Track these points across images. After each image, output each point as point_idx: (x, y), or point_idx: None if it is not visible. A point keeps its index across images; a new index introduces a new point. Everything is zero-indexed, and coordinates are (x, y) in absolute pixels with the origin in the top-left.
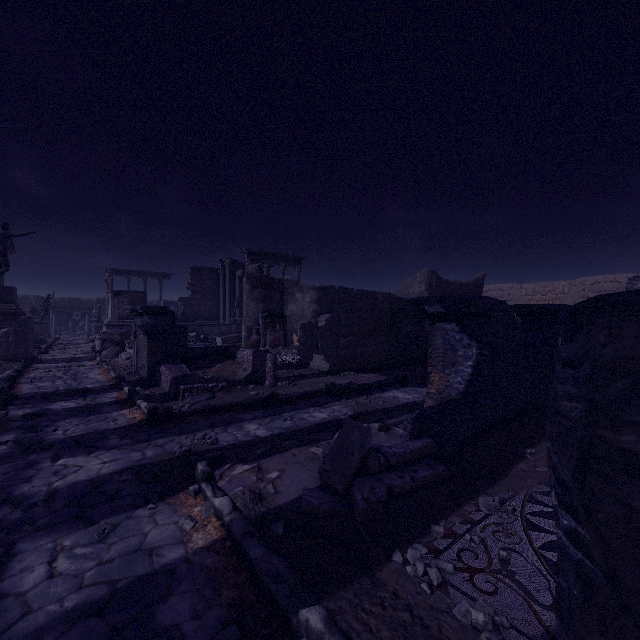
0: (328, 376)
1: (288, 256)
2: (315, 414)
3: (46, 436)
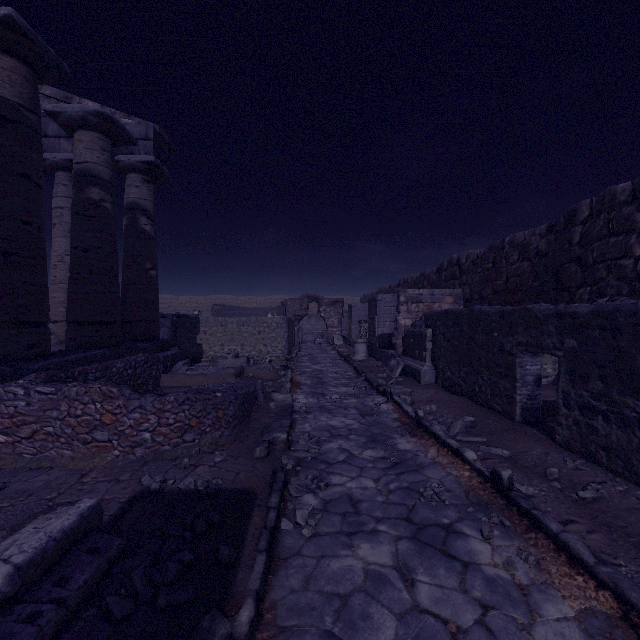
0: None
1: None
2: None
3: None
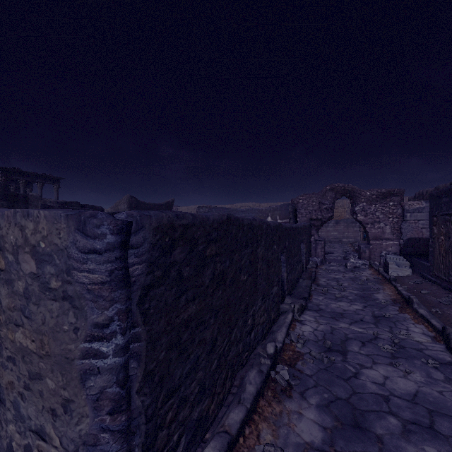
0: None
1: (46, 176)
2: None
3: None
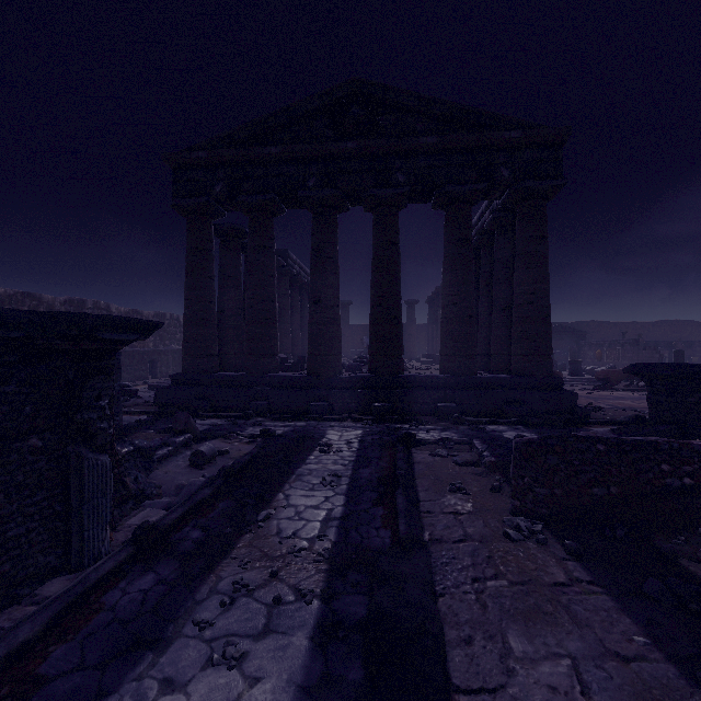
0: (689, 686)
1: None
2: (312, 499)
3: (418, 431)
